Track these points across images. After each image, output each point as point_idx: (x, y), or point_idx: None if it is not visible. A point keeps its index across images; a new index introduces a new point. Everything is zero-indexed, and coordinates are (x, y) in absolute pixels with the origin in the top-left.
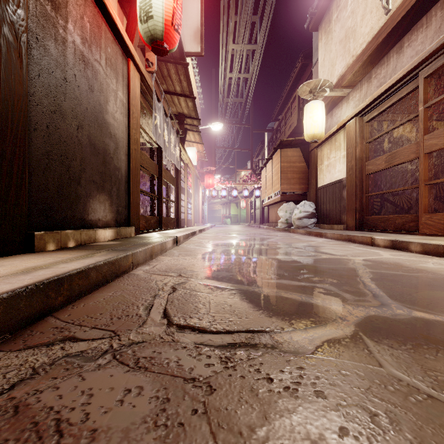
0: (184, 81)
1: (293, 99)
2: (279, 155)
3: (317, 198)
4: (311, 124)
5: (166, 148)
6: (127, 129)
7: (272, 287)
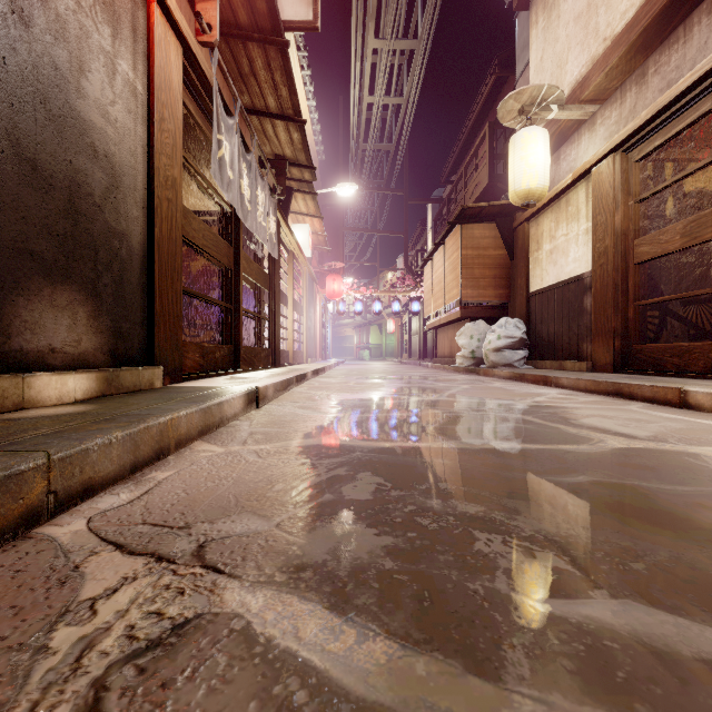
0: (283, 85)
1: (481, 141)
2: (458, 235)
3: (529, 313)
4: (524, 171)
5: (247, 213)
6: (148, 152)
7: (621, 699)
